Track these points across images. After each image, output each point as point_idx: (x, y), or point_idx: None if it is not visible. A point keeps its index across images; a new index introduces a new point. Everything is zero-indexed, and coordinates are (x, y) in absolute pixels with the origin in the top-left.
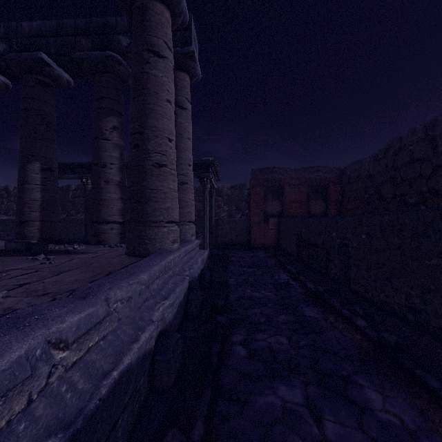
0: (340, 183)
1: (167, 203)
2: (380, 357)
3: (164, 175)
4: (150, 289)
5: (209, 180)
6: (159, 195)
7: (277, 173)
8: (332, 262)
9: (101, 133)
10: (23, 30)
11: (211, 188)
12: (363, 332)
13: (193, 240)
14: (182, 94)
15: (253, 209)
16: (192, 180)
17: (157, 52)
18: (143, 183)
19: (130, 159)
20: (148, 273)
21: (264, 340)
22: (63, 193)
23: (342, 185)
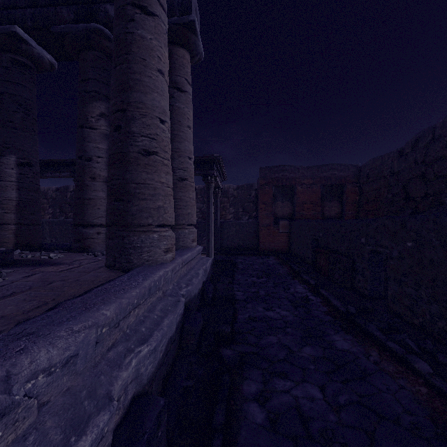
0: (357, 182)
1: (158, 201)
2: None
3: (154, 166)
4: (122, 327)
5: (214, 178)
6: (147, 190)
7: (288, 171)
8: (360, 274)
9: (86, 121)
10: None
11: (216, 188)
12: (429, 382)
13: (193, 247)
14: (181, 74)
15: (261, 211)
16: (193, 176)
17: (144, 8)
18: (126, 175)
19: (111, 144)
20: (117, 304)
21: (287, 393)
22: (61, 194)
23: (359, 184)
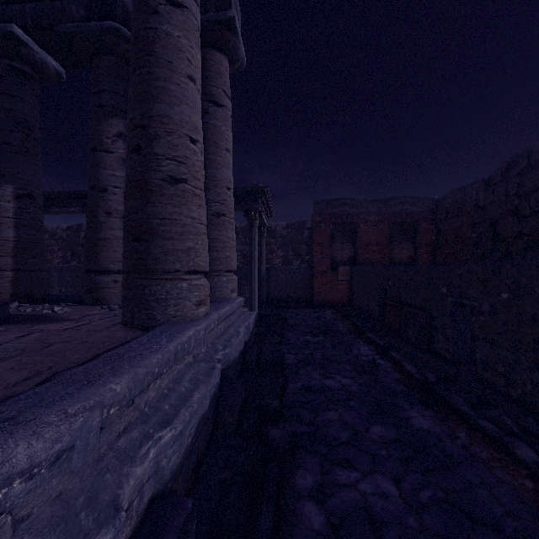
0: (433, 219)
1: (187, 241)
2: None
3: (183, 196)
4: (139, 404)
5: (258, 214)
6: (174, 227)
7: (349, 205)
8: (440, 332)
9: (99, 142)
10: None
11: (261, 227)
12: (535, 474)
13: (233, 298)
14: (218, 84)
15: (316, 254)
16: (232, 211)
17: None
18: (148, 208)
19: (128, 170)
20: (131, 375)
21: (353, 487)
22: (73, 233)
23: (436, 222)
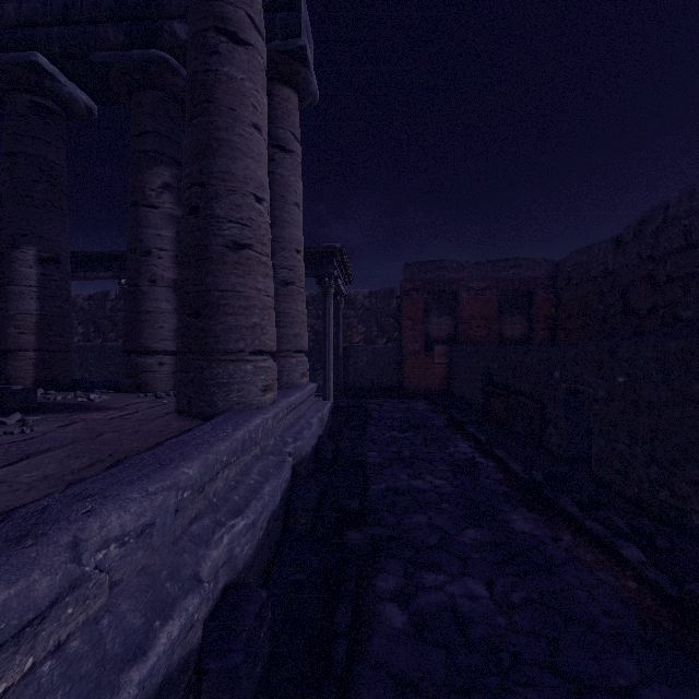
0: (553, 286)
1: (252, 317)
2: (691, 638)
3: (247, 265)
4: (208, 493)
5: (334, 281)
6: (238, 301)
7: (448, 269)
8: (553, 424)
9: (142, 195)
10: (6, 14)
11: (337, 296)
12: (640, 574)
13: (303, 384)
14: (285, 125)
15: (406, 330)
16: (302, 278)
17: (233, 34)
18: (207, 279)
19: (184, 234)
20: (201, 460)
21: (439, 590)
22: (97, 304)
23: (556, 289)
